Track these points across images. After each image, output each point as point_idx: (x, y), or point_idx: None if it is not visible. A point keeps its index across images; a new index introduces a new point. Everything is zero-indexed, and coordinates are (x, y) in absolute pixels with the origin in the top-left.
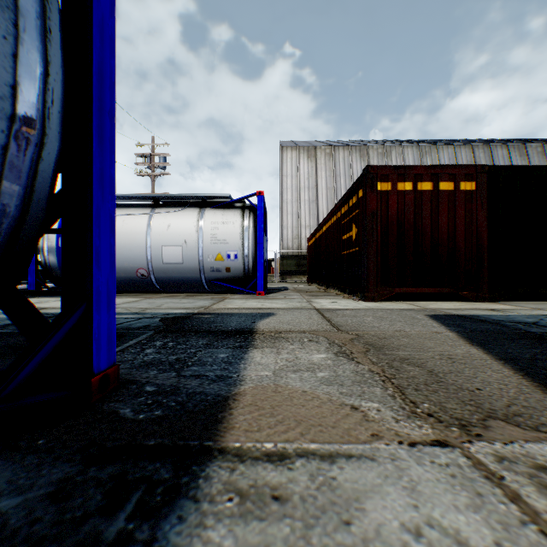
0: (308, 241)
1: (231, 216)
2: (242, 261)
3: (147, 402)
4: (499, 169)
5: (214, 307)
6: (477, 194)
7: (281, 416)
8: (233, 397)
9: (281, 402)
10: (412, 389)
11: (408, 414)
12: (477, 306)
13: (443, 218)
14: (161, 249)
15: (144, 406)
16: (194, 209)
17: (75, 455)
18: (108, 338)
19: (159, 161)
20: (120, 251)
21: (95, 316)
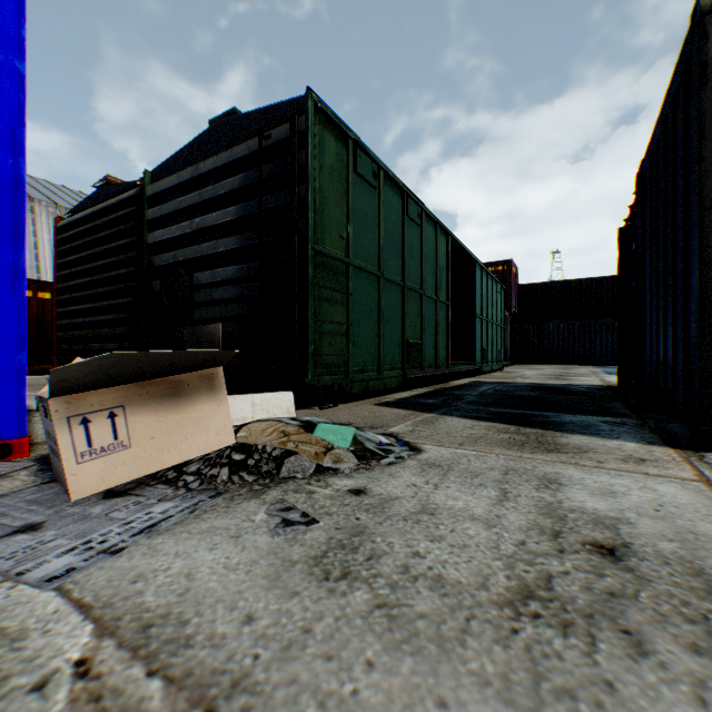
0: None
1: None
2: None
3: None
4: None
5: None
6: None
7: None
8: None
9: None
10: None
11: None
12: None
13: None
14: None
15: None
16: None
17: None
18: None
19: None
20: None
21: None
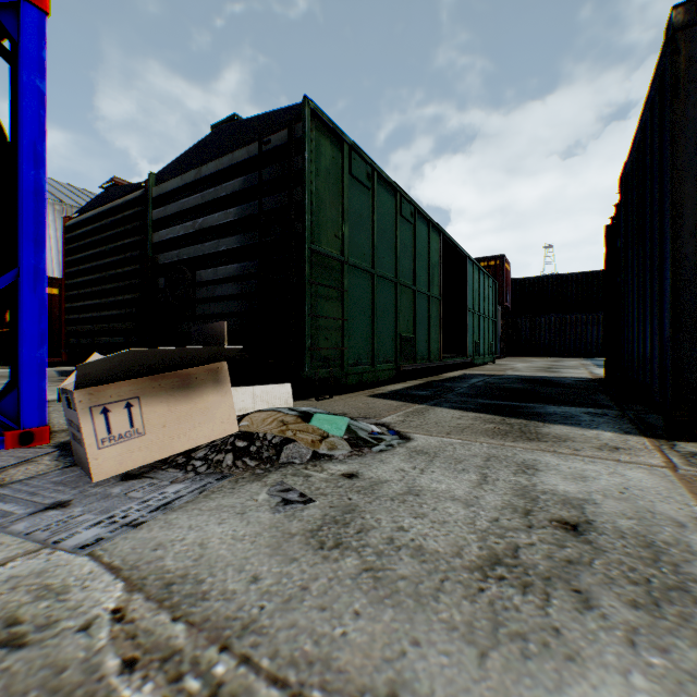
0: None
1: None
2: None
3: None
4: None
5: None
6: None
7: None
8: None
9: None
10: None
11: None
12: None
13: None
14: None
15: None
16: None
17: None
18: None
19: None
20: None
21: None
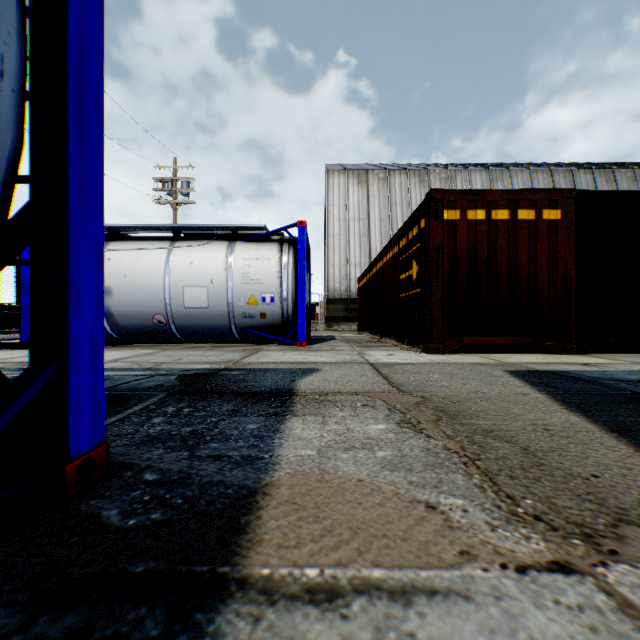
0: (358, 282)
1: (266, 251)
2: (280, 305)
3: (143, 499)
4: (589, 195)
5: (245, 361)
6: (563, 224)
7: (329, 521)
8: (263, 490)
9: (329, 498)
10: (505, 476)
11: (507, 517)
12: (564, 359)
13: (522, 253)
14: (182, 291)
15: (137, 505)
16: (222, 243)
17: (21, 593)
18: (93, 407)
19: (182, 187)
20: (132, 293)
21: (71, 379)
